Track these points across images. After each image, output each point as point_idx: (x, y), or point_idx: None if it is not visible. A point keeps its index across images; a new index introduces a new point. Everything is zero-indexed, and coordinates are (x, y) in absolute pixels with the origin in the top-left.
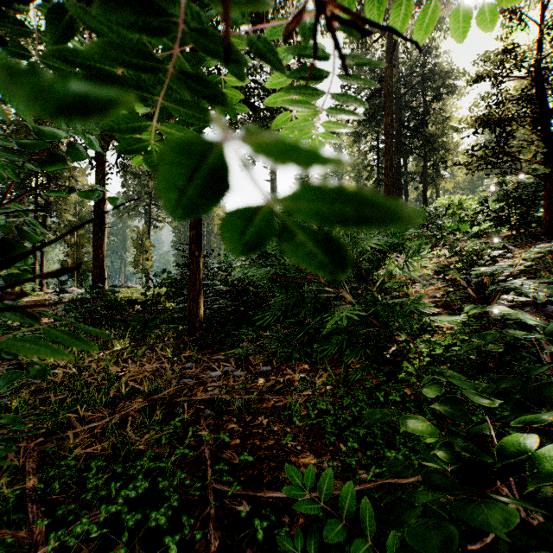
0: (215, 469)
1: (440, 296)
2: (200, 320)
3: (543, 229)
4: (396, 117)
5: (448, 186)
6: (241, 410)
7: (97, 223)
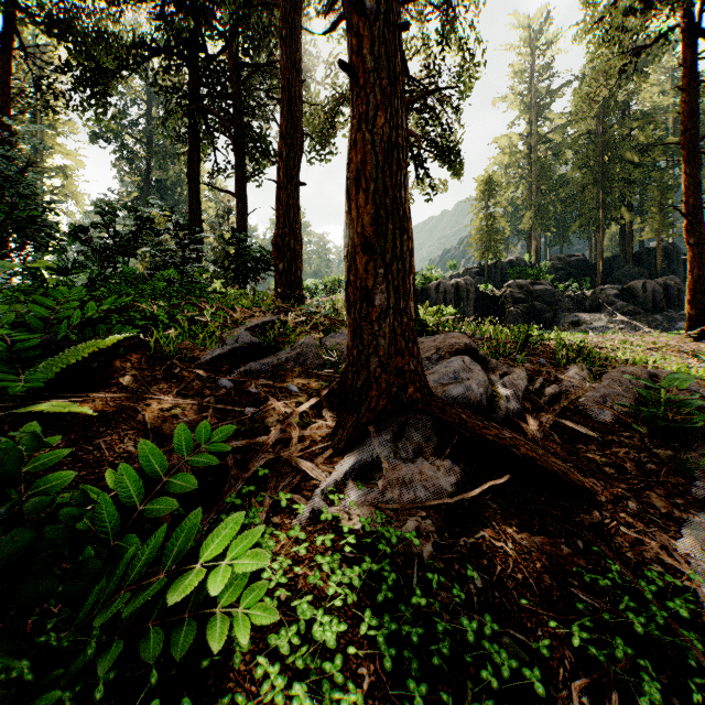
0: None
1: None
2: None
3: None
4: None
5: None
6: None
7: None
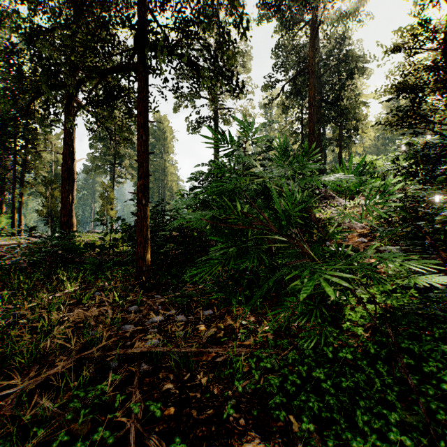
0: None
1: (367, 241)
2: (147, 263)
3: None
4: (317, 92)
5: (359, 150)
6: (179, 364)
7: (64, 177)
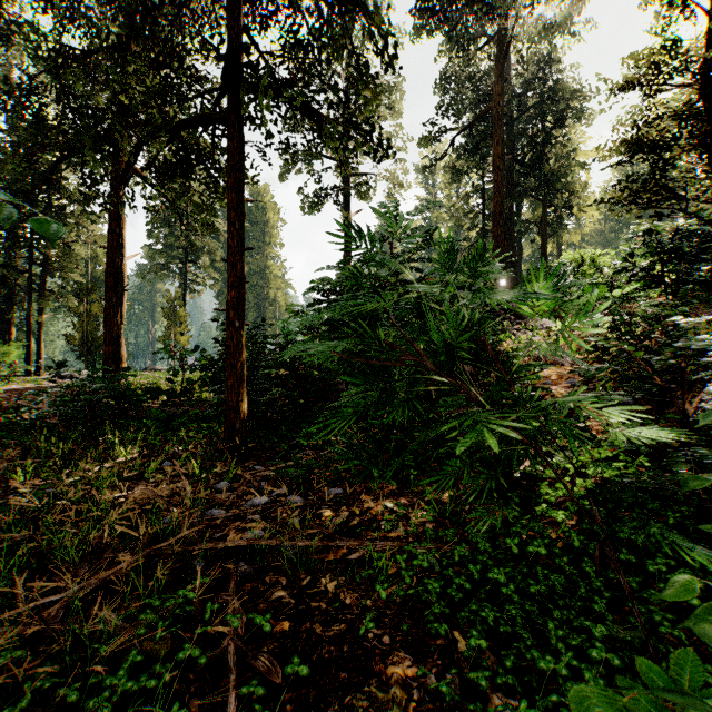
0: (241, 694)
1: (580, 384)
2: (243, 418)
3: None
4: (507, 148)
5: (574, 239)
6: (295, 565)
7: (109, 284)
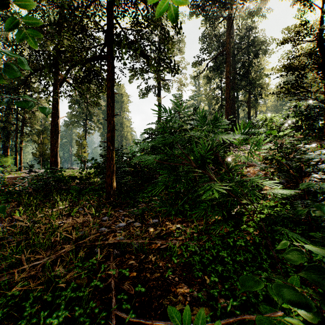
0: (117, 298)
1: (263, 174)
2: (114, 189)
3: (324, 133)
4: (232, 67)
5: (263, 109)
6: (138, 250)
7: (53, 130)
